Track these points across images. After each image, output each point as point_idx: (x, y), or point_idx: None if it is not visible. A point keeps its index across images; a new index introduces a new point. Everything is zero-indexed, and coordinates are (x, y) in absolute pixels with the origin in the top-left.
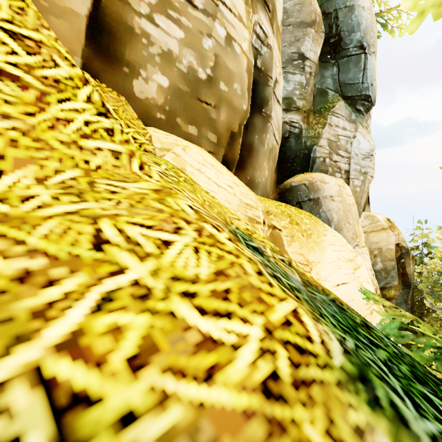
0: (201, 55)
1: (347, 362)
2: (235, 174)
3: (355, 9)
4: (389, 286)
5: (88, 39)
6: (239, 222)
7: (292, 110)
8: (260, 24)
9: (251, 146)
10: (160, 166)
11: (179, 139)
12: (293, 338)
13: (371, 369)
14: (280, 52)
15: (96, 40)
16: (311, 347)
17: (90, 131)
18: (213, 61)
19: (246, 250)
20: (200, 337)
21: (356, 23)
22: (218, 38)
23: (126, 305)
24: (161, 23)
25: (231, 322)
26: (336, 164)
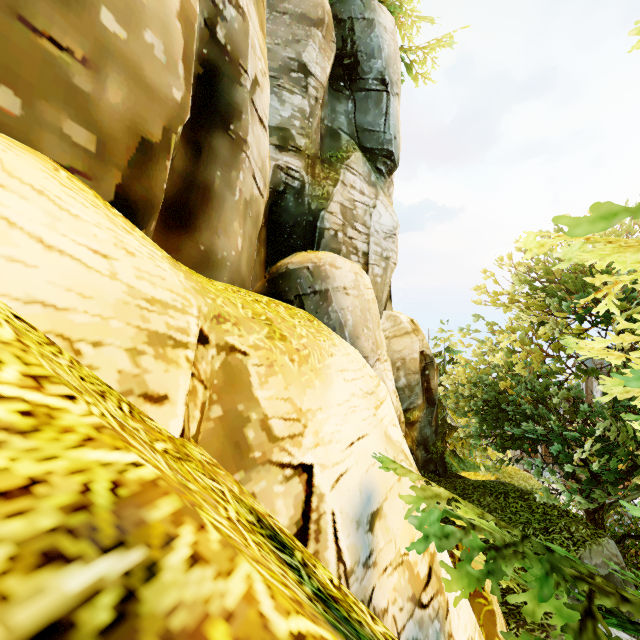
0: None
1: None
2: (174, 238)
3: (375, 26)
4: (414, 406)
5: None
6: None
7: (289, 150)
8: None
9: (207, 188)
10: None
11: None
12: None
13: None
14: (264, 36)
15: None
16: None
17: None
18: None
19: None
20: None
21: (377, 46)
22: None
23: None
24: None
25: None
26: (352, 242)
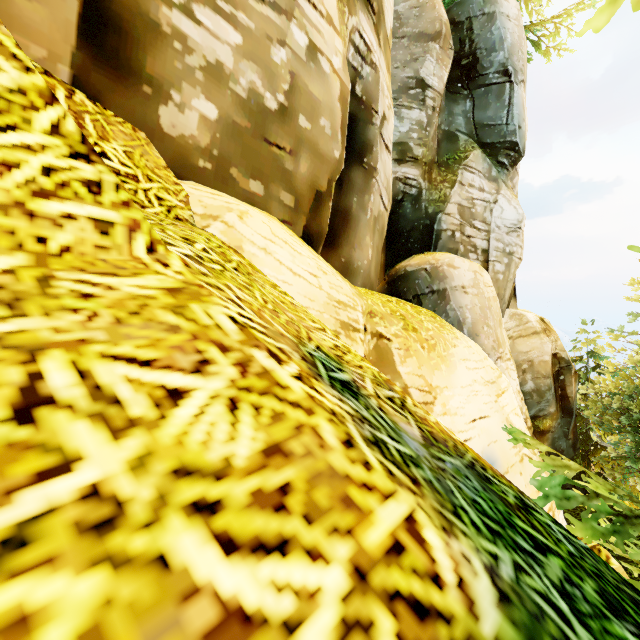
0: (269, 72)
1: (505, 624)
2: (324, 254)
3: (496, 18)
4: (544, 414)
5: (82, 36)
6: (324, 334)
7: (407, 161)
8: (360, 31)
9: (346, 212)
10: (193, 245)
11: (233, 201)
12: (407, 582)
13: (546, 628)
14: (389, 74)
15: (96, 39)
16: (441, 600)
17: (52, 185)
18: (287, 83)
19: (327, 394)
20: (216, 613)
21: (498, 39)
22: (296, 47)
23: (58, 553)
24: (205, 20)
25: (287, 562)
26: (470, 241)
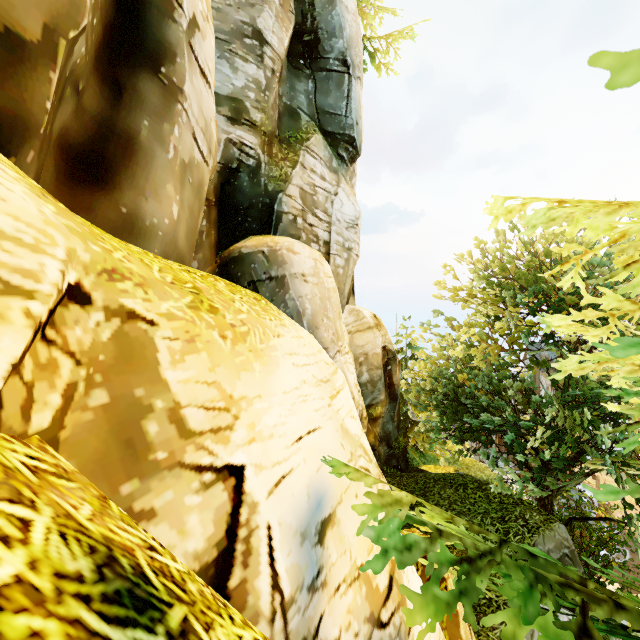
0: None
1: None
2: (85, 194)
3: (337, 3)
4: (376, 402)
5: None
6: None
7: (243, 124)
8: None
9: (130, 138)
10: None
11: None
12: None
13: None
14: None
15: None
16: None
17: None
18: None
19: None
20: None
21: (338, 25)
22: None
23: None
24: None
25: None
26: (312, 230)
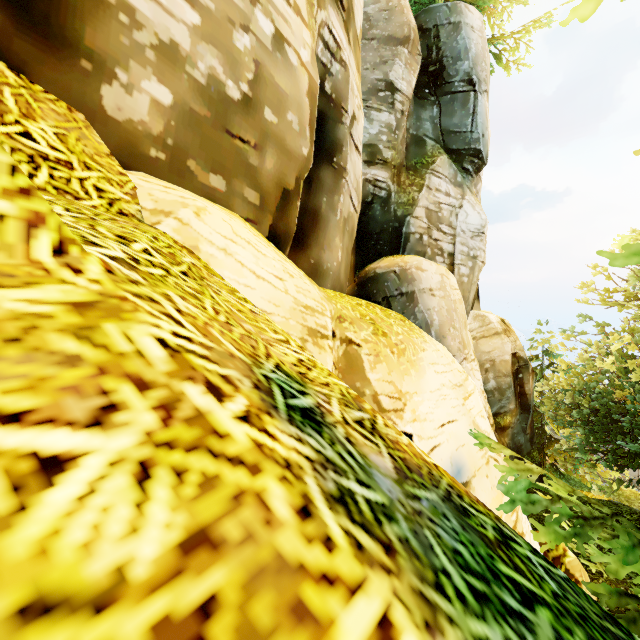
0: (231, 59)
1: None
2: (292, 255)
3: (462, 28)
4: (504, 411)
5: None
6: (287, 346)
7: (377, 164)
8: (330, 27)
9: (316, 212)
10: (129, 245)
11: (189, 196)
12: None
13: None
14: (359, 74)
15: None
16: None
17: None
18: (252, 72)
19: (283, 434)
20: None
21: (463, 48)
22: (261, 35)
23: None
24: None
25: None
26: (437, 244)
